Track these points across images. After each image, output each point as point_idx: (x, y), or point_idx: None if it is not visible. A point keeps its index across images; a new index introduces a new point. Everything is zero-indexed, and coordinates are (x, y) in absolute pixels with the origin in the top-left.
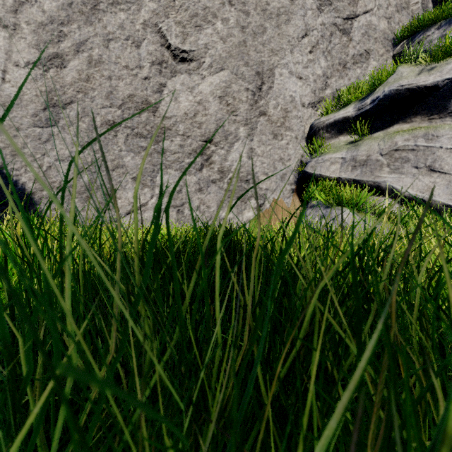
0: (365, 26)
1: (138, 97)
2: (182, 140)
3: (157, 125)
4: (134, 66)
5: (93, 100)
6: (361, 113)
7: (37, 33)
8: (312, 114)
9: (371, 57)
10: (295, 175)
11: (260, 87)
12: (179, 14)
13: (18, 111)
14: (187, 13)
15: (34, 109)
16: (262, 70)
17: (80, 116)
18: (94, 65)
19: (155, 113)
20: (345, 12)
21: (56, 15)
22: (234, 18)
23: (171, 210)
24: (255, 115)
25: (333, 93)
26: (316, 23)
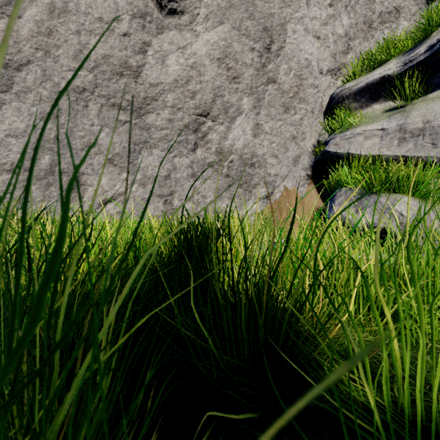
0: None
1: (115, 59)
2: (171, 113)
3: (139, 94)
4: (110, 19)
5: (57, 60)
6: (410, 67)
7: None
8: (331, 83)
9: (401, 16)
10: (311, 158)
11: (269, 46)
12: None
13: None
14: None
15: None
16: (271, 26)
17: (39, 81)
18: (58, 15)
19: (137, 79)
20: None
21: None
22: None
23: (157, 201)
24: (262, 82)
25: (357, 58)
26: None
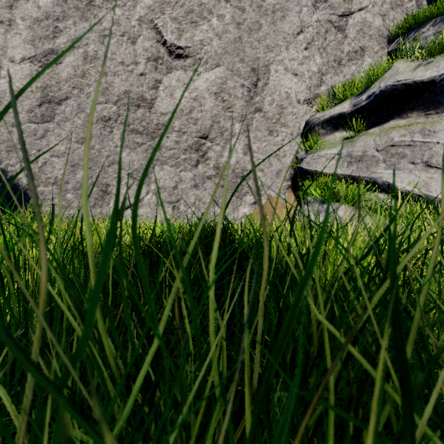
0: (360, 23)
1: (133, 93)
2: (178, 136)
3: (152, 121)
4: (130, 62)
5: (89, 96)
6: (357, 109)
7: (33, 29)
8: (307, 110)
9: (366, 54)
10: (290, 171)
11: (256, 83)
12: (175, 10)
13: None
14: (183, 10)
15: (29, 105)
16: (257, 67)
17: (75, 112)
18: (90, 61)
19: (151, 109)
20: (340, 9)
21: (51, 11)
22: (229, 15)
23: (167, 206)
24: (250, 111)
25: (328, 90)
26: (311, 20)
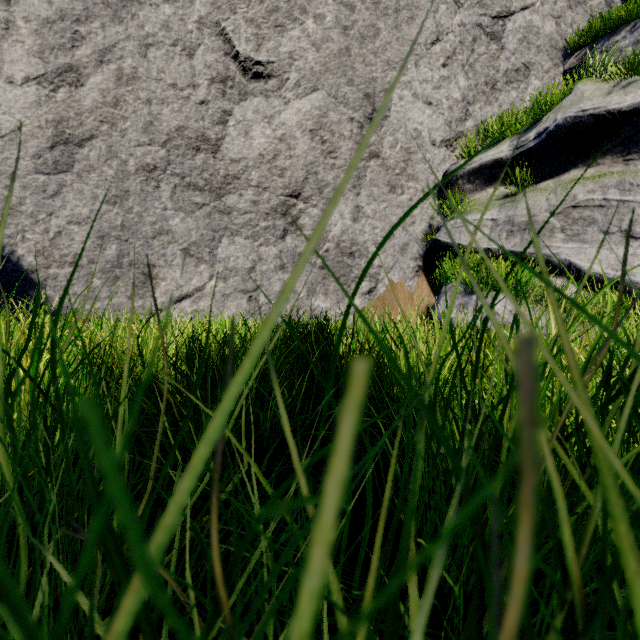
0: (523, 28)
1: (190, 131)
2: (256, 193)
3: (218, 171)
4: (185, 85)
5: (124, 134)
6: (521, 153)
7: (41, 35)
8: (446, 156)
9: (531, 74)
10: (422, 246)
11: (371, 116)
12: (252, 8)
13: (12, 149)
14: (263, 7)
15: (36, 148)
16: (373, 92)
17: (104, 158)
18: (126, 82)
19: (216, 154)
20: (494, 7)
21: (68, 8)
22: (332, 15)
23: (240, 297)
24: (363, 157)
25: (477, 126)
26: (452, 23)
